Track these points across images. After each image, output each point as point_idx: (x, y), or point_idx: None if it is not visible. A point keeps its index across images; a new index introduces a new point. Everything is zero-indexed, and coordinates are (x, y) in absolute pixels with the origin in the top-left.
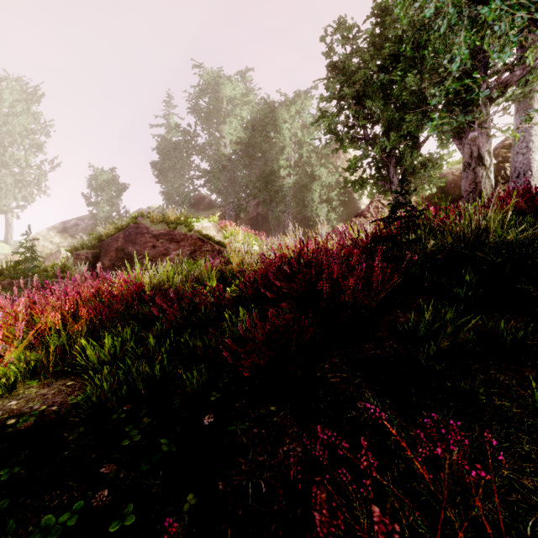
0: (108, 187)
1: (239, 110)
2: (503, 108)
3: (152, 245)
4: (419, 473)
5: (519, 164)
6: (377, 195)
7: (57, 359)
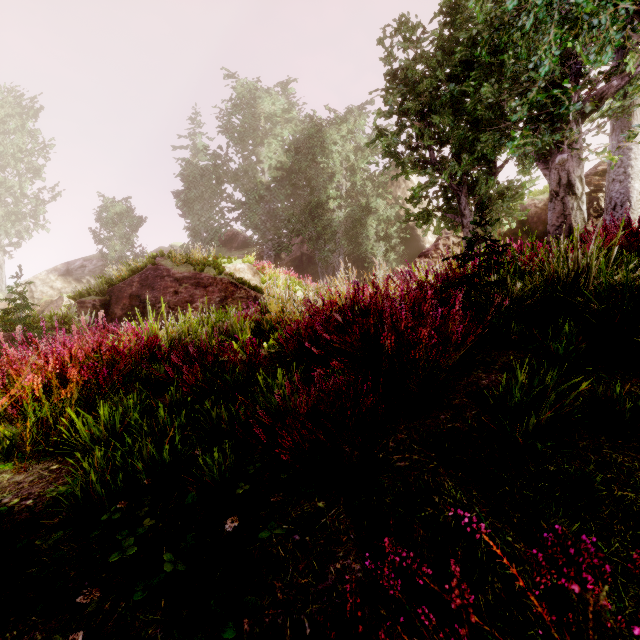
0: (121, 221)
1: (279, 129)
2: (597, 126)
3: (174, 291)
4: (535, 613)
5: (616, 193)
6: (445, 231)
7: (40, 435)
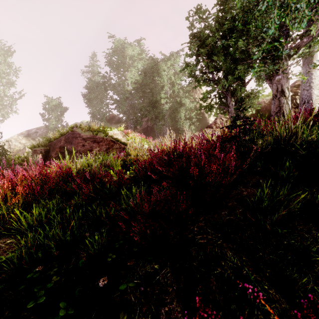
0: (55, 109)
1: (136, 63)
2: (296, 62)
3: (82, 145)
4: None
5: (305, 96)
6: (219, 115)
7: (1, 223)
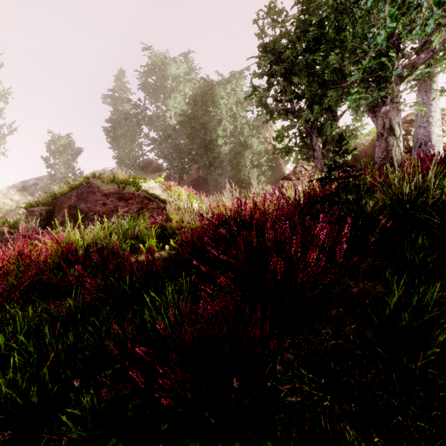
0: (64, 151)
1: (182, 87)
2: (410, 87)
3: (103, 203)
4: None
5: (421, 136)
6: (300, 161)
7: None
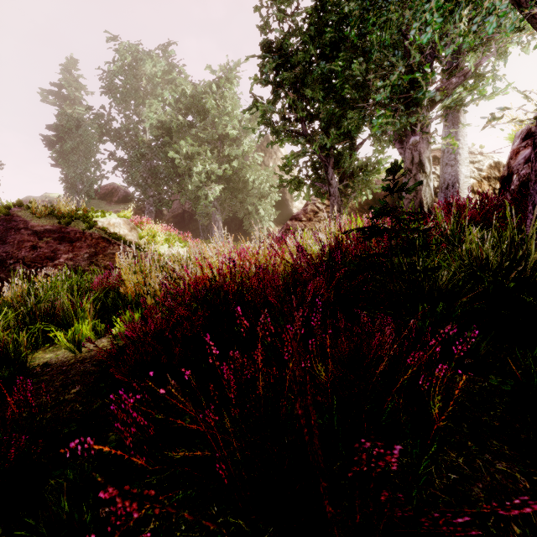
0: None
1: (161, 91)
2: (440, 115)
3: (32, 246)
4: None
5: (448, 175)
6: (312, 198)
7: None
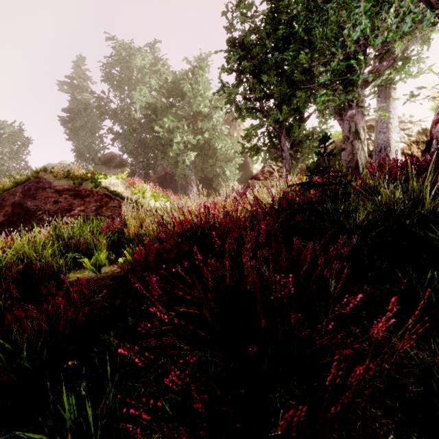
0: (11, 141)
1: (148, 79)
2: (373, 92)
3: (54, 201)
4: None
5: (381, 141)
6: (268, 161)
7: None
